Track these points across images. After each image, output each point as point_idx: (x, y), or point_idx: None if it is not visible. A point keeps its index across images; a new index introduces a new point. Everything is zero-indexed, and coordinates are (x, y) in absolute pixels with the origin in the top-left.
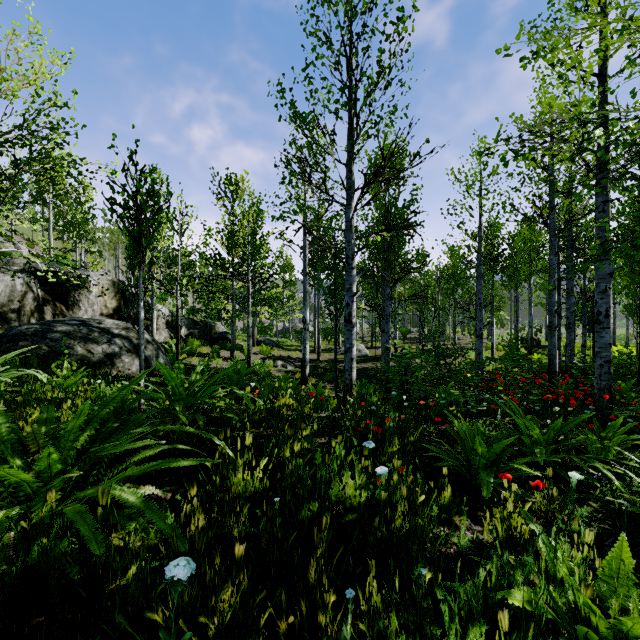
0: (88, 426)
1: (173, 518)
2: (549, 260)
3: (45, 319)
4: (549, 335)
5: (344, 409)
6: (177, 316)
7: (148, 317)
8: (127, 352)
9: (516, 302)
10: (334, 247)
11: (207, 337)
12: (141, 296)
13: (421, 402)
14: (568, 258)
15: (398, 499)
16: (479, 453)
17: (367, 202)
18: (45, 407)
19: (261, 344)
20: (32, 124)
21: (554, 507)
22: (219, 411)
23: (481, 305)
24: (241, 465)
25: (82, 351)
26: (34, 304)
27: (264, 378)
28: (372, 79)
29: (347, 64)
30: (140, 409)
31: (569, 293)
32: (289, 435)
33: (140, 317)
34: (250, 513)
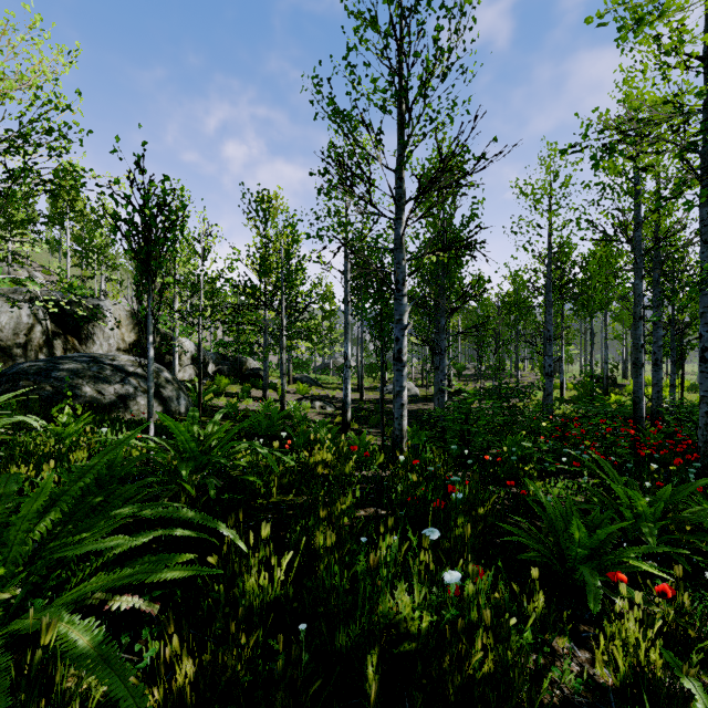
0: (53, 507)
1: (157, 646)
2: (634, 285)
3: (55, 355)
4: (634, 374)
5: (393, 465)
6: (199, 352)
7: (171, 352)
8: (143, 393)
9: (590, 334)
10: (381, 270)
11: (237, 374)
12: (150, 330)
13: (486, 457)
14: (655, 283)
15: (474, 617)
16: (575, 539)
17: (420, 216)
18: (5, 477)
19: (297, 382)
20: (30, 130)
21: (685, 620)
22: (242, 468)
23: (551, 338)
24: (256, 565)
25: (91, 392)
26: (43, 338)
27: (299, 423)
28: (428, 62)
29: (397, 46)
30: (149, 465)
31: (656, 324)
32: (323, 518)
33: (149, 355)
34: (268, 633)
